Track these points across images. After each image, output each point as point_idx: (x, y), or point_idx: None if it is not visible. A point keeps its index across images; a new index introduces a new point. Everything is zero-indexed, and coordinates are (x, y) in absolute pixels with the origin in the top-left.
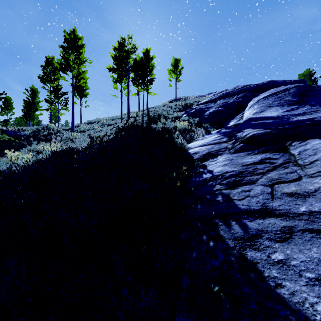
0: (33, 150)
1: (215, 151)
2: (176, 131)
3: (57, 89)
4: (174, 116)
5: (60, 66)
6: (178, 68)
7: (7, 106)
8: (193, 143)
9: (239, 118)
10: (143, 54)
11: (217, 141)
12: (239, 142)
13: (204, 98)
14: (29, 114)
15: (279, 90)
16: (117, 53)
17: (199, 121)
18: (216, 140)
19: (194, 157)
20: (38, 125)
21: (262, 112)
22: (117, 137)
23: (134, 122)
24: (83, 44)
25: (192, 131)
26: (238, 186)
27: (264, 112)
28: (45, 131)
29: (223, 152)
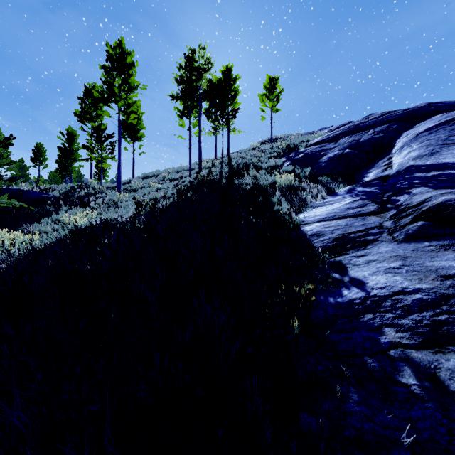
0: (60, 221)
1: (359, 233)
2: (274, 189)
3: (100, 130)
4: (270, 164)
5: (102, 96)
6: (275, 91)
7: (38, 156)
8: (308, 213)
9: (384, 165)
10: (222, 74)
11: (355, 211)
12: (411, 216)
13: (315, 136)
14: (65, 167)
15: (454, 115)
16: (183, 73)
17: (312, 172)
18: (353, 209)
19: (314, 242)
20: (80, 180)
21: (434, 155)
22: (179, 202)
23: (207, 176)
24: (134, 62)
25: (301, 189)
26: (454, 345)
27: (437, 155)
28: (82, 190)
29: (377, 237)
